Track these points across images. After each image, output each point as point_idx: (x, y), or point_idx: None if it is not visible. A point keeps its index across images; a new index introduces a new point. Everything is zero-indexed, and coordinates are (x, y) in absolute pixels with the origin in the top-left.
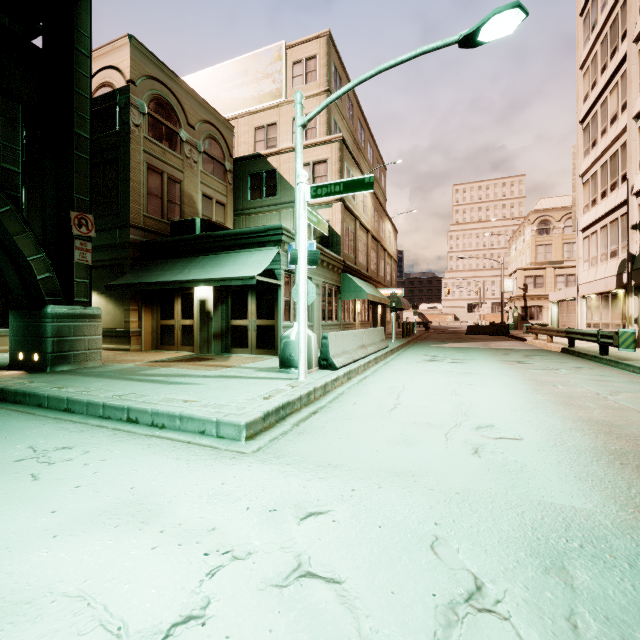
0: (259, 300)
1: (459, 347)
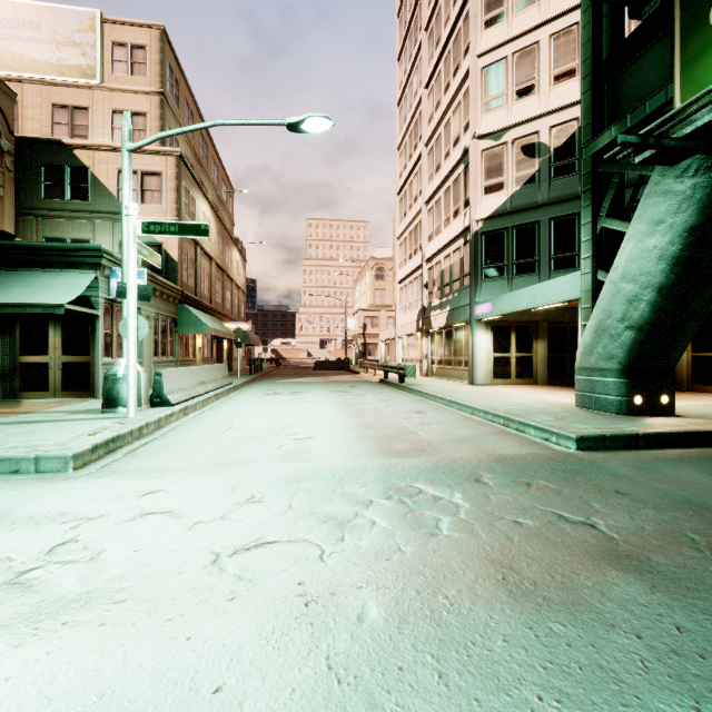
0: (67, 332)
1: (302, 381)
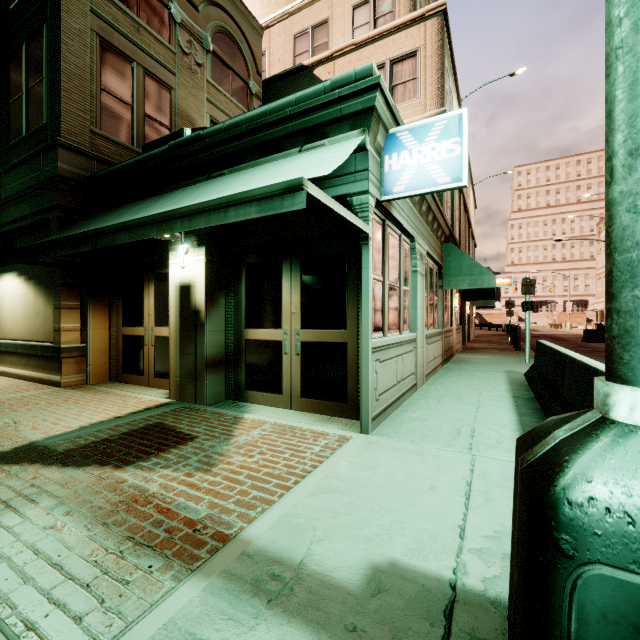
0: (307, 282)
1: None
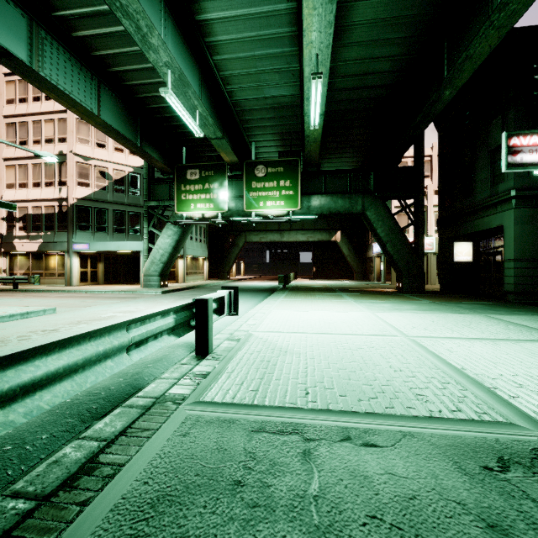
0: None
1: None
